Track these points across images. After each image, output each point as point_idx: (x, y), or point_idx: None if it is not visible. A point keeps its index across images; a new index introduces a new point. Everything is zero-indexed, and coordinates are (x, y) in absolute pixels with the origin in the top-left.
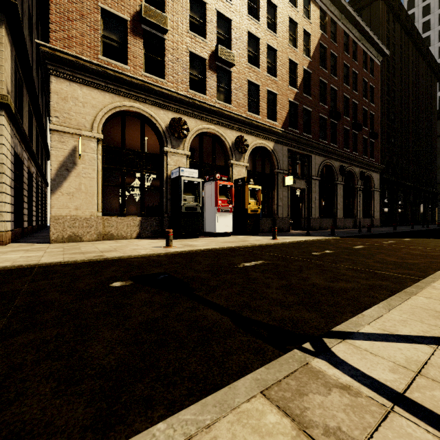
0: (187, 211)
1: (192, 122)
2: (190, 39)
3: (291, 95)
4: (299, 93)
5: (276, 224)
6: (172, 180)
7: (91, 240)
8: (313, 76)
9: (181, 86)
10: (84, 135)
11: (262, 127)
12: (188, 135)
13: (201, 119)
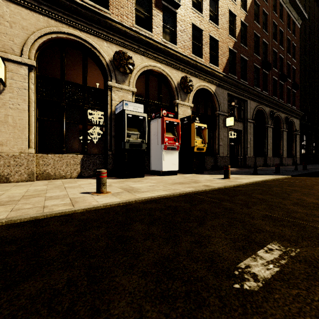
0: (131, 148)
1: (138, 58)
2: None
3: (231, 43)
4: (237, 43)
5: (218, 162)
6: (116, 116)
7: (20, 180)
8: (249, 29)
9: (127, 20)
10: (12, 60)
11: (206, 70)
12: (134, 71)
13: (147, 56)
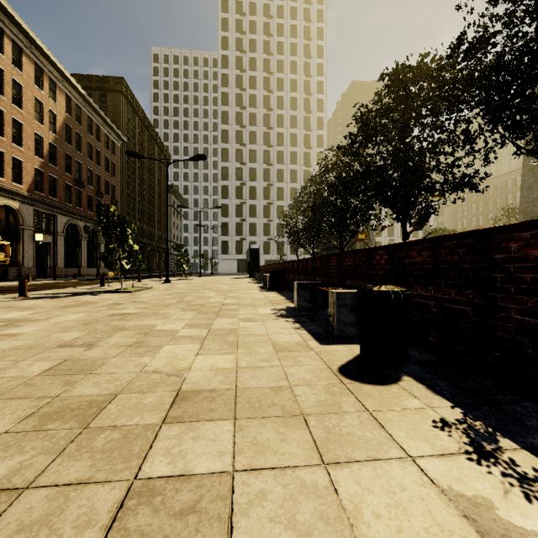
0: None
1: None
2: None
3: (38, 163)
4: (45, 163)
5: (22, 273)
6: None
7: None
8: (59, 150)
9: None
10: None
11: (9, 190)
12: None
13: None
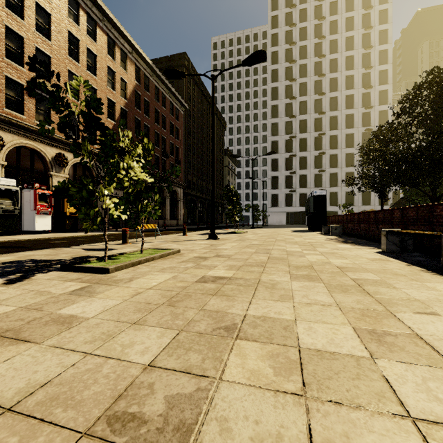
0: (4, 213)
1: (9, 136)
2: (6, 65)
3: (110, 125)
4: (117, 125)
5: None
6: None
7: None
8: (130, 114)
9: None
10: None
11: None
12: (4, 147)
13: (19, 135)
